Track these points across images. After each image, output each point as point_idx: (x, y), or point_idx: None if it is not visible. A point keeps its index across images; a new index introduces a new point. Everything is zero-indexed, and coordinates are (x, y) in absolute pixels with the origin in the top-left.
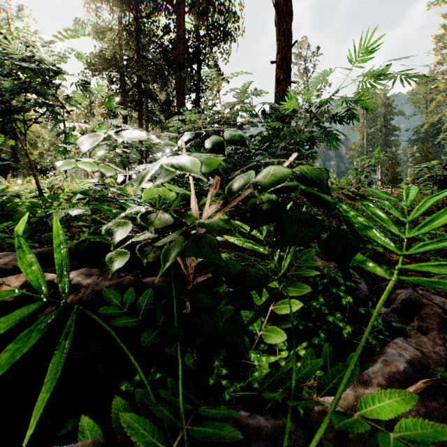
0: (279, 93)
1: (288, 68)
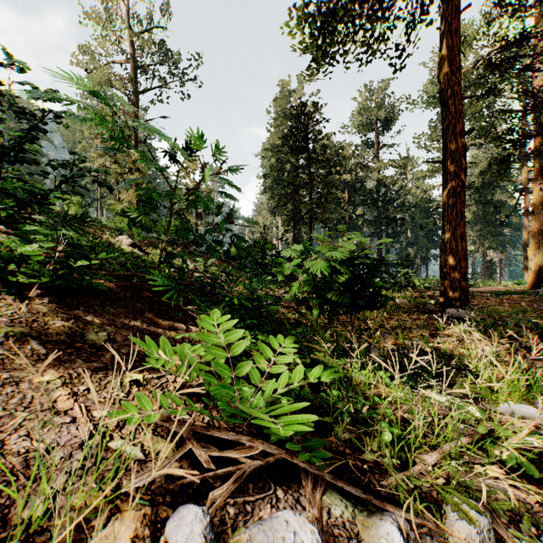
0: None
1: None
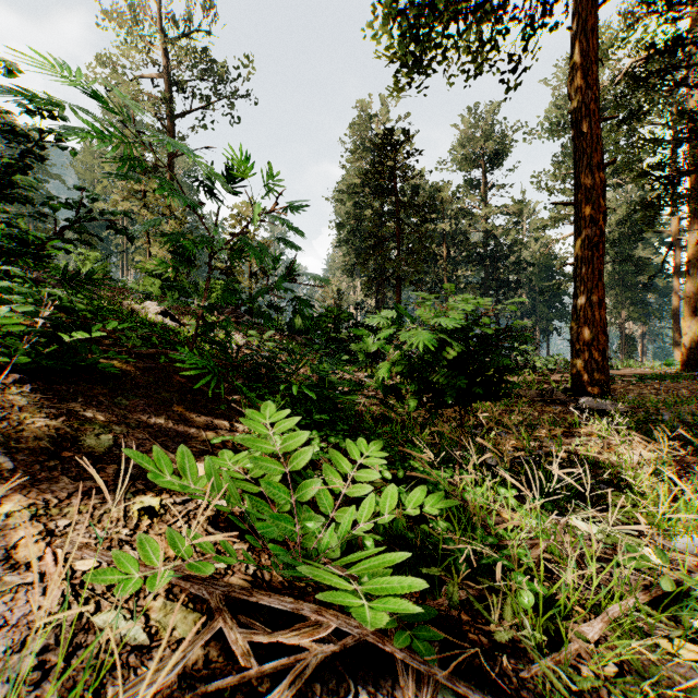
0: None
1: None
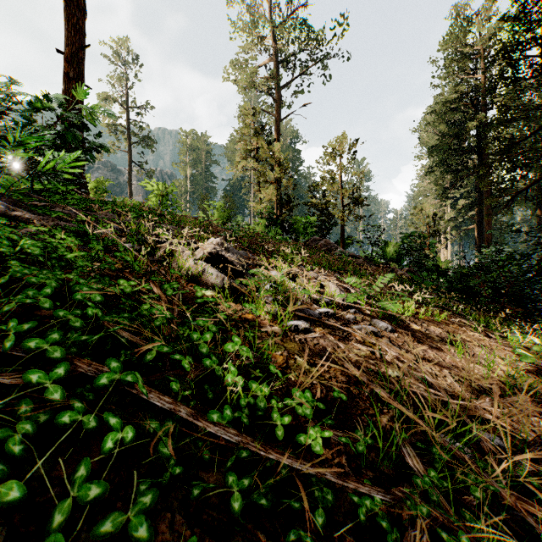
0: (68, 90)
1: (81, 68)
